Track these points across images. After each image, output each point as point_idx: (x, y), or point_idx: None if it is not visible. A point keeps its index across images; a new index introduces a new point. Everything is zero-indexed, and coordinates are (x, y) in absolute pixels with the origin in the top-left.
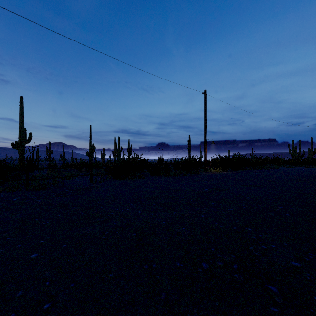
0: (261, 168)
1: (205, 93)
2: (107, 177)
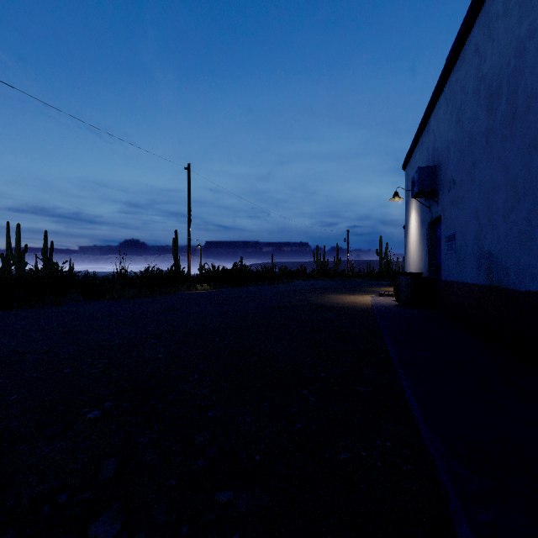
0: (271, 283)
1: (189, 168)
2: None
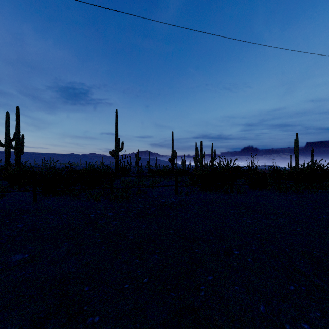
0: None
1: None
2: (193, 188)
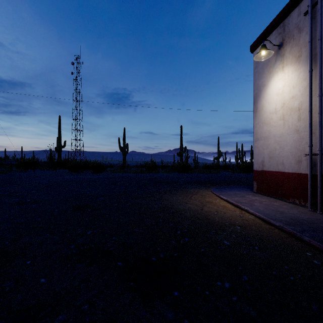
0: None
1: None
2: (239, 172)
